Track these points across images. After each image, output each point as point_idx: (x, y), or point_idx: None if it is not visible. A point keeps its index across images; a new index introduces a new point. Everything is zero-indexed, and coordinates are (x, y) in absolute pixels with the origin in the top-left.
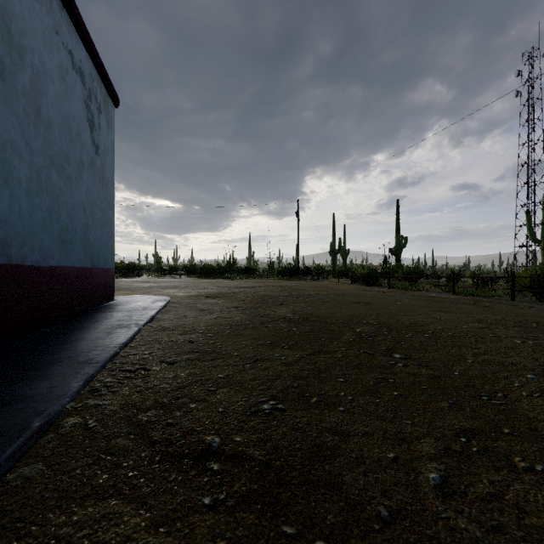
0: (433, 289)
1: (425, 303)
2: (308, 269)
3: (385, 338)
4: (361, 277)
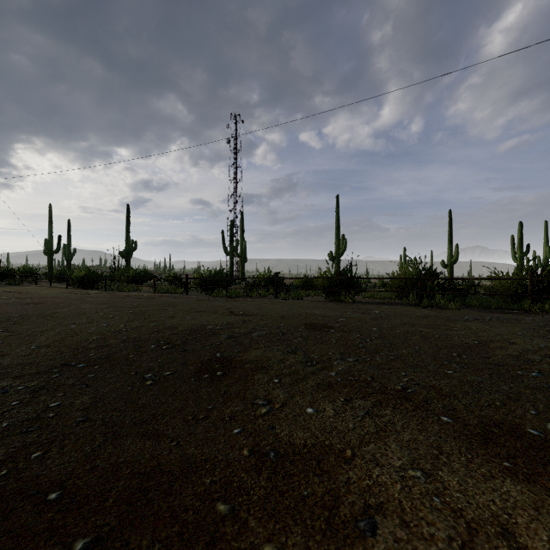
0: (152, 290)
1: (104, 300)
2: (8, 270)
3: (6, 323)
4: (77, 280)
